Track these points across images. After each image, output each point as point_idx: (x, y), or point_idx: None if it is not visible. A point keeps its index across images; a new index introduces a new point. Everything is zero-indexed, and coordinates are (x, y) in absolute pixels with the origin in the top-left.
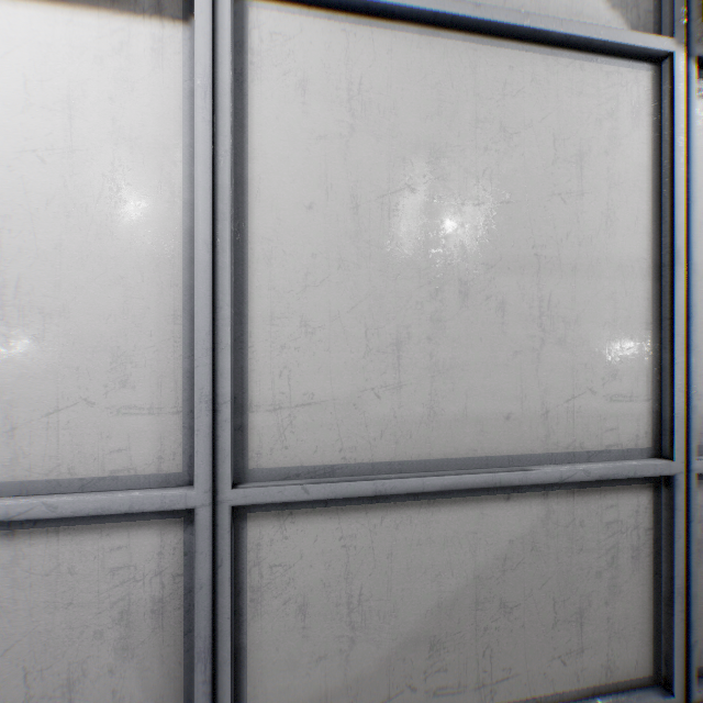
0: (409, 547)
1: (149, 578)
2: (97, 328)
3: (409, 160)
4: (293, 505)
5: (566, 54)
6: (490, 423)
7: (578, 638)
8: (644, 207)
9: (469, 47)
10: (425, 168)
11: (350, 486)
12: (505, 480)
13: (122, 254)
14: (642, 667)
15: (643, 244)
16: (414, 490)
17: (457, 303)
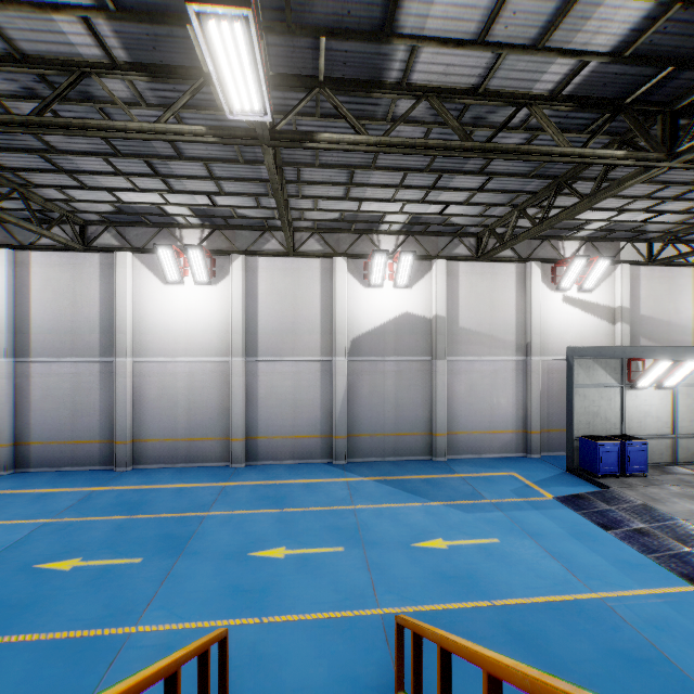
0: (691, 442)
1: (667, 444)
2: (663, 420)
3: (691, 400)
4: (680, 437)
5: None
6: None
7: None
8: None
9: None
10: (693, 401)
11: (686, 435)
12: None
13: (665, 412)
14: None
15: None
16: (693, 436)
17: None
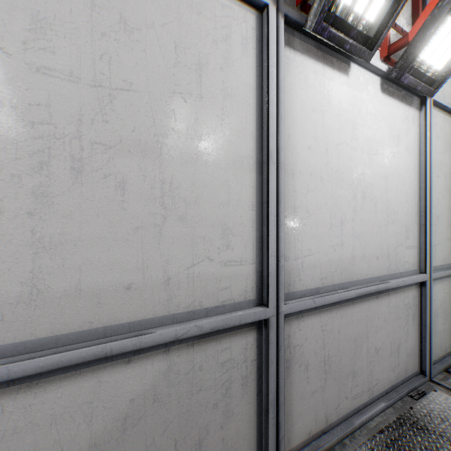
0: (1, 439)
1: None
2: None
3: (1, 20)
4: None
5: None
6: (109, 294)
7: None
8: (251, 117)
9: None
10: (25, 34)
11: None
12: (118, 348)
13: None
14: None
15: (250, 145)
16: None
17: (69, 179)
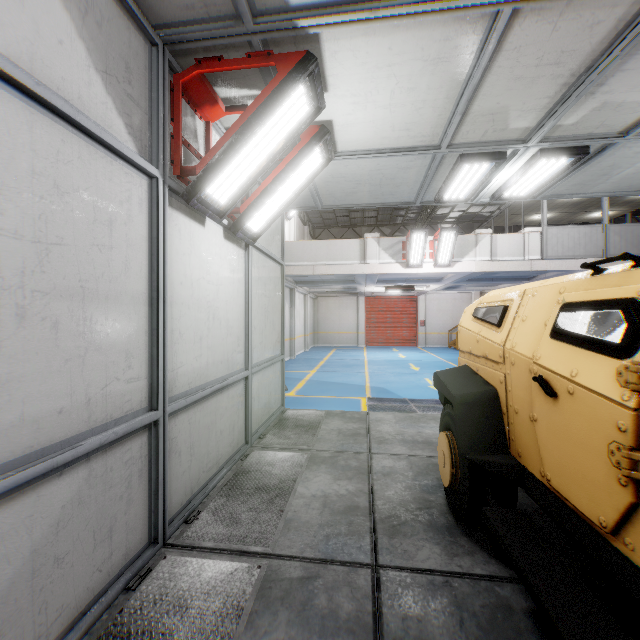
0: None
1: None
2: None
3: None
4: None
5: (102, 149)
6: (46, 420)
7: (109, 548)
8: (145, 262)
9: (27, 107)
10: None
11: None
12: (62, 460)
13: None
14: (144, 540)
15: (144, 284)
16: None
17: (16, 324)
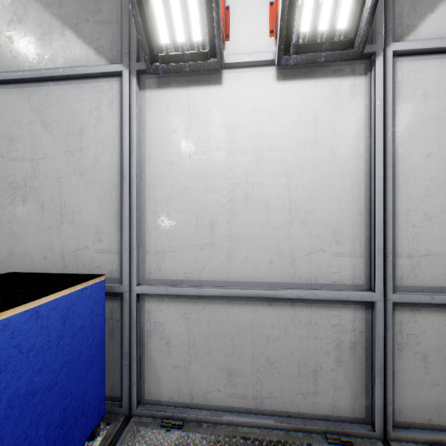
0: None
1: (349, 331)
2: (326, 218)
3: None
4: (419, 305)
5: None
6: None
7: None
8: None
9: None
10: None
11: None
12: None
13: (337, 184)
14: None
15: None
16: None
17: None
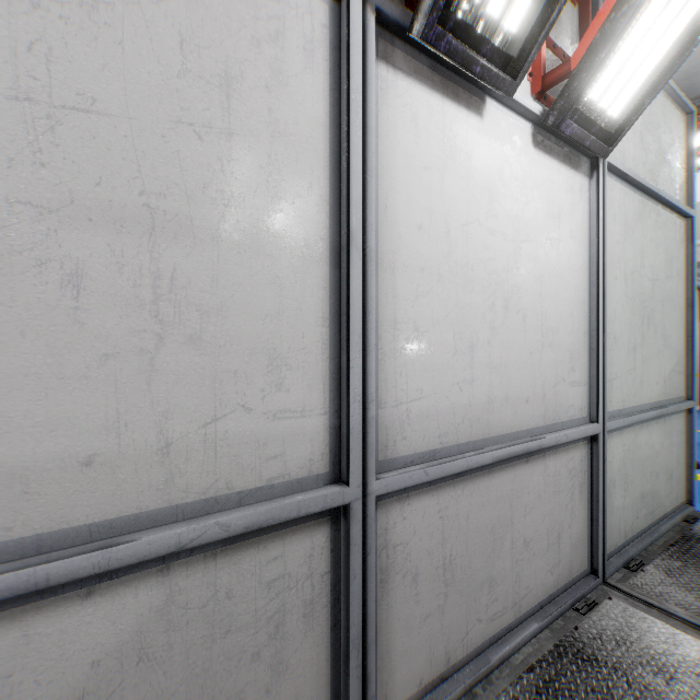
0: None
1: None
2: None
3: None
4: None
5: None
6: (47, 476)
7: None
8: (320, 172)
9: None
10: None
11: None
12: (62, 573)
13: None
14: None
15: (319, 219)
16: None
17: None
